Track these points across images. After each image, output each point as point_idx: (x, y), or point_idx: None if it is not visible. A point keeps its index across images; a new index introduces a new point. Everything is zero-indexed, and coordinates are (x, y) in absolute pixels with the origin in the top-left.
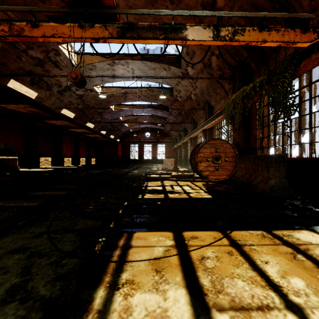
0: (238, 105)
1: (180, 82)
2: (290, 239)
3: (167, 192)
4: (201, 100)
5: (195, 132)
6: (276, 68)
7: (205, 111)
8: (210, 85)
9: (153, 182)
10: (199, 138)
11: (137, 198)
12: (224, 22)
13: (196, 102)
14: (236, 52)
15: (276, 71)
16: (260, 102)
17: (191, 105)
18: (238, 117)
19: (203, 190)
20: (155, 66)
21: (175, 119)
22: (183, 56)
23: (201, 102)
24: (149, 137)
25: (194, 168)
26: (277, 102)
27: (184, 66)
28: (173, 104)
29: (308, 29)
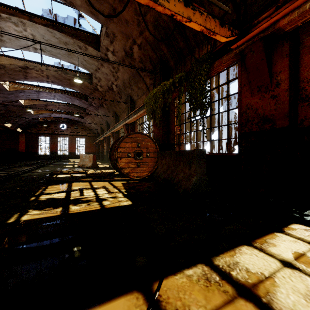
0: (159, 99)
1: (100, 69)
2: (240, 273)
3: (69, 203)
4: (123, 93)
5: (117, 126)
6: (194, 65)
7: (127, 105)
8: (132, 78)
9: (57, 185)
10: (121, 133)
11: (2, 224)
12: (145, 8)
13: (118, 95)
14: (157, 46)
15: (194, 68)
16: (179, 98)
17: (113, 98)
18: (159, 112)
19: (122, 193)
20: (67, 40)
21: (96, 111)
22: (102, 37)
23: (123, 95)
24: (65, 129)
25: (114, 165)
26: (194, 98)
27: (103, 49)
28: (93, 93)
29: (224, 24)
